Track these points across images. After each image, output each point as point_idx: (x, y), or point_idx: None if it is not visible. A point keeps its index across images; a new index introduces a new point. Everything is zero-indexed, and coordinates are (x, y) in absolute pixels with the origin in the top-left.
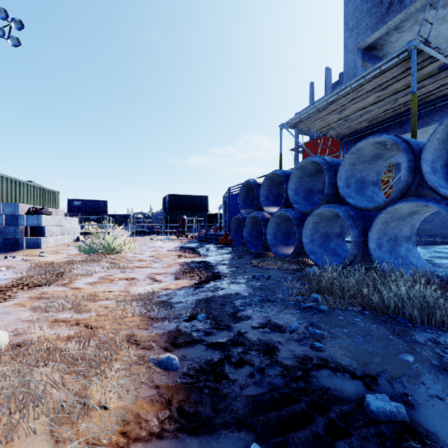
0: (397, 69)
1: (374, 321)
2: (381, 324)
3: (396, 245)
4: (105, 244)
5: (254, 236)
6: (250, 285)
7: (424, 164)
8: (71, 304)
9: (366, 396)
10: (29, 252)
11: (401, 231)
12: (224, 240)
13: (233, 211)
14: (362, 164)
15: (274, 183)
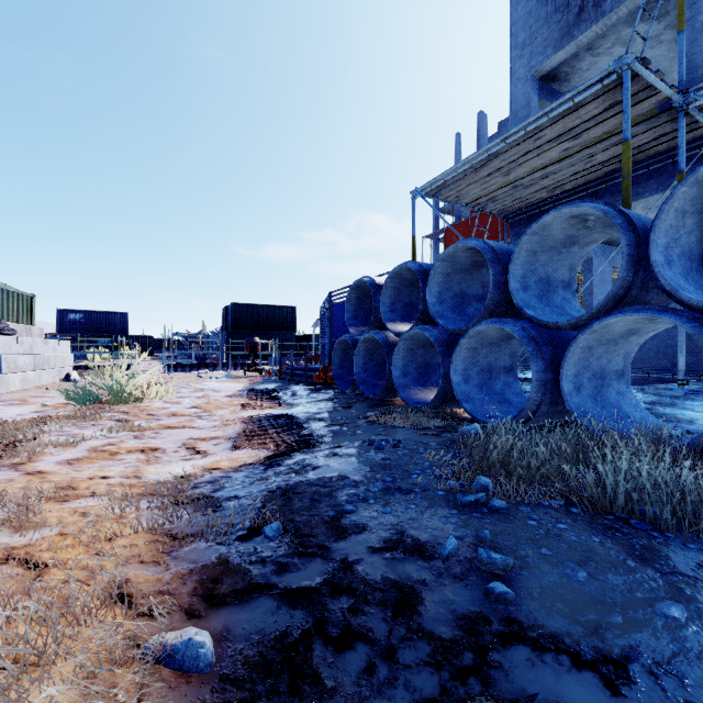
0: (597, 104)
1: (592, 529)
2: (607, 535)
3: (603, 385)
4: (113, 387)
5: (371, 371)
6: (366, 459)
7: (654, 250)
8: (7, 511)
9: None
10: None
11: (610, 362)
12: (321, 378)
13: (337, 330)
14: (548, 253)
15: (404, 284)
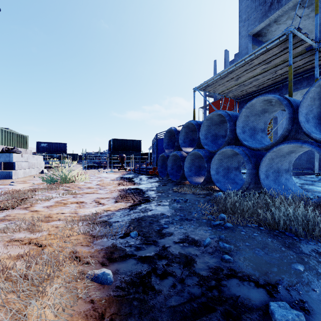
0: (277, 48)
1: (268, 235)
2: (274, 238)
3: (279, 175)
4: (62, 175)
5: (175, 169)
6: (172, 206)
7: (300, 115)
8: (27, 225)
9: (270, 304)
10: (2, 182)
11: (282, 165)
12: (153, 172)
13: (159, 150)
14: (254, 116)
15: (190, 130)
